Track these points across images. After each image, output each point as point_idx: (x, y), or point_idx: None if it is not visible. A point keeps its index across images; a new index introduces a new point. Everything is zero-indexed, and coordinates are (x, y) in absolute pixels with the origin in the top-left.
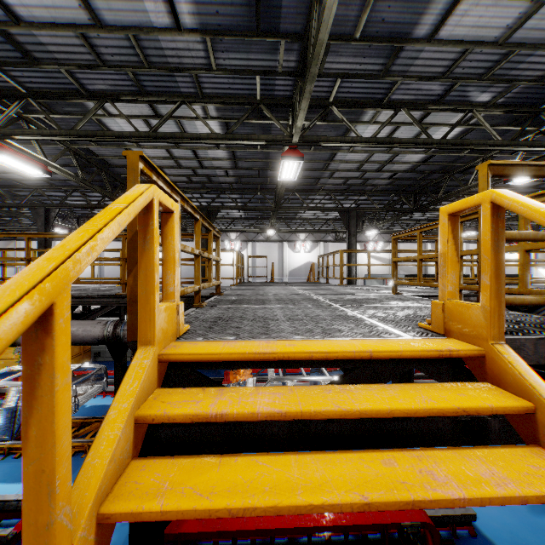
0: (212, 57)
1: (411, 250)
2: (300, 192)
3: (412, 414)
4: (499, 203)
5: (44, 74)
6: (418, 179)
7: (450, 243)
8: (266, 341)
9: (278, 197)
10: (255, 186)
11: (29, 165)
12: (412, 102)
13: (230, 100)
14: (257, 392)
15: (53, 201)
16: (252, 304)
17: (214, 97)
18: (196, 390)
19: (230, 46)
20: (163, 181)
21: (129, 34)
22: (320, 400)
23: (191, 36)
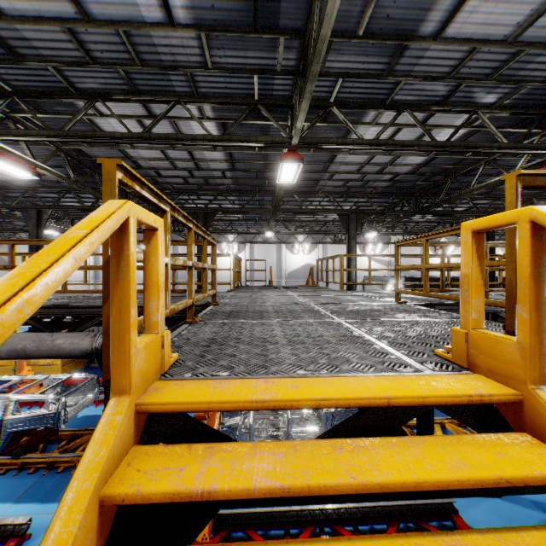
0: (207, 54)
1: (413, 255)
2: (299, 194)
3: (444, 486)
4: (541, 223)
5: (31, 71)
6: (419, 181)
7: (474, 264)
8: (264, 379)
9: (277, 199)
10: (253, 188)
11: (16, 167)
12: (415, 103)
13: (227, 100)
14: (254, 452)
15: (46, 202)
16: (249, 318)
17: (210, 97)
18: (180, 448)
19: (226, 43)
20: (149, 191)
21: (118, 29)
22: (331, 466)
23: (185, 32)
